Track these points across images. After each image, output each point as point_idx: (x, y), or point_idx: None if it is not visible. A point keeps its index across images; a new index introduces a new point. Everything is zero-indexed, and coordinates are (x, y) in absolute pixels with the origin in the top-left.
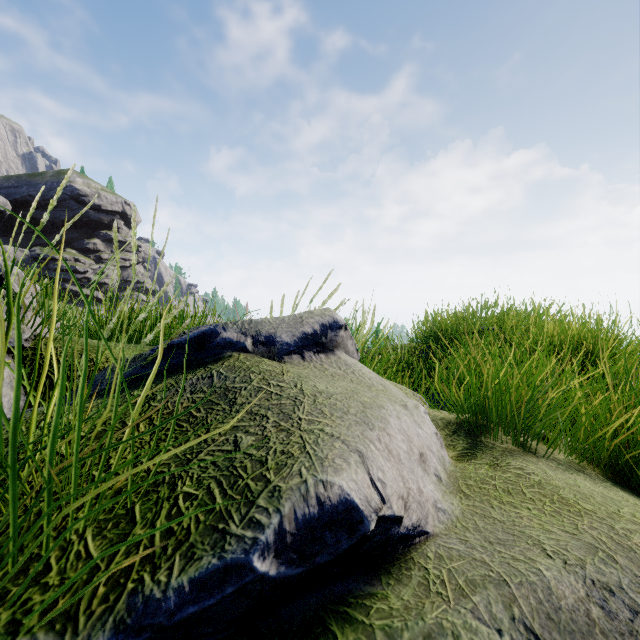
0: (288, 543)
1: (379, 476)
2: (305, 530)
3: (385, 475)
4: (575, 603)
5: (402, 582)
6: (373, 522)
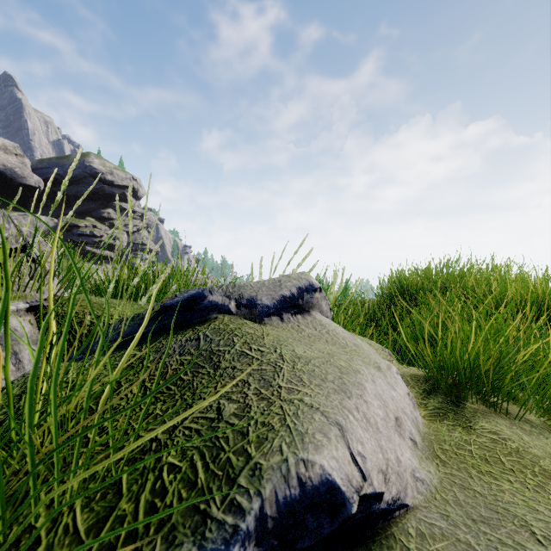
0: (269, 528)
1: (359, 449)
2: (286, 513)
3: (364, 447)
4: None
5: None
6: (355, 504)
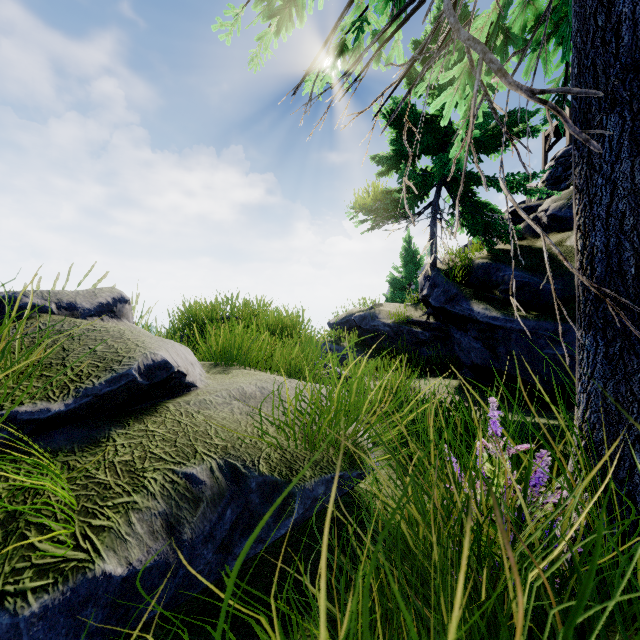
0: (142, 372)
1: (175, 359)
2: (148, 369)
3: (178, 360)
4: (252, 392)
5: (188, 396)
6: (176, 369)
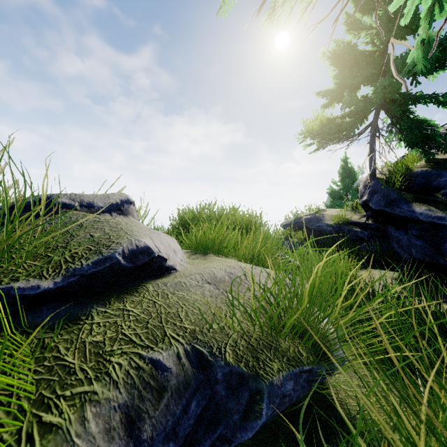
0: (126, 256)
1: (158, 245)
2: (132, 253)
3: (160, 246)
4: (221, 276)
5: (167, 278)
6: (157, 254)
